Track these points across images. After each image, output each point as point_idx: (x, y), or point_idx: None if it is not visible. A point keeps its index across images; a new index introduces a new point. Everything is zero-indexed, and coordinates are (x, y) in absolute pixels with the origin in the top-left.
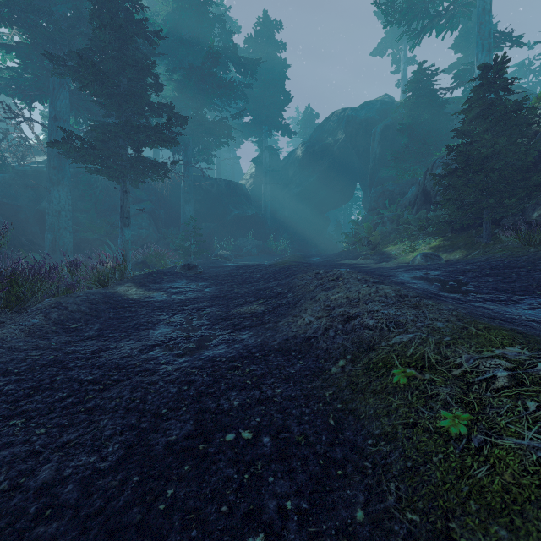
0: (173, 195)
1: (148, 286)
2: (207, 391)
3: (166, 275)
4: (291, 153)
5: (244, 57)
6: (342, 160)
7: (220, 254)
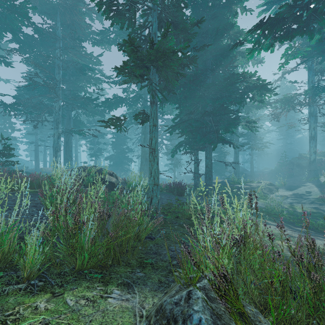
0: None
1: None
2: None
3: None
4: None
5: None
6: None
7: None
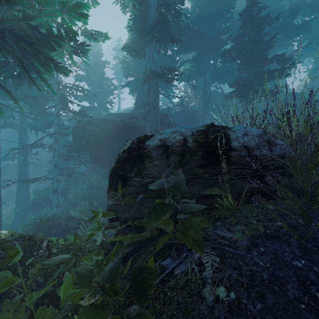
0: None
1: None
2: None
3: None
4: None
5: (312, 1)
6: None
7: None
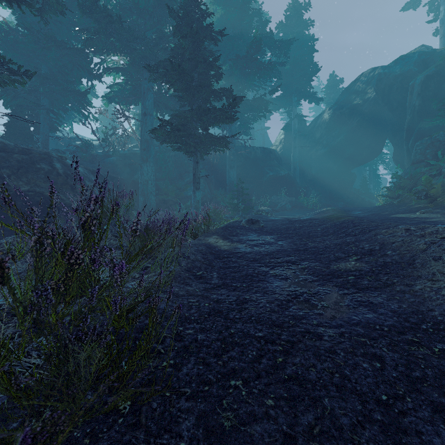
0: (220, 163)
1: (229, 238)
2: (412, 375)
3: (238, 228)
4: (317, 118)
5: (279, 40)
6: (371, 117)
7: (262, 210)
